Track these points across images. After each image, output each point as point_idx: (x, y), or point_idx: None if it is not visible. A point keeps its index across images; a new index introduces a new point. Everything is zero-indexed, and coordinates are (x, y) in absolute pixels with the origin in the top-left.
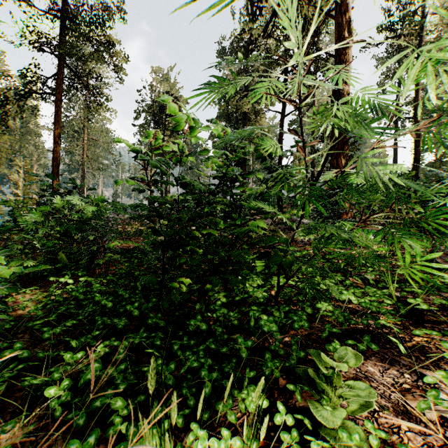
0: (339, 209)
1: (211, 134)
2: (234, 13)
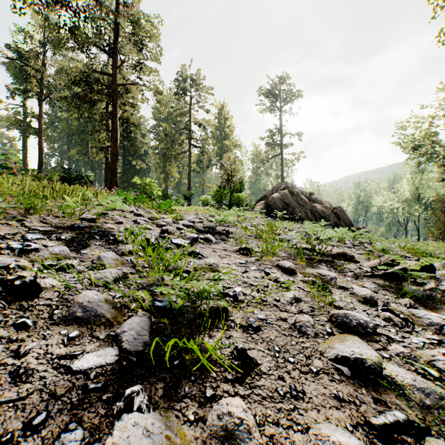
0: None
1: None
2: None
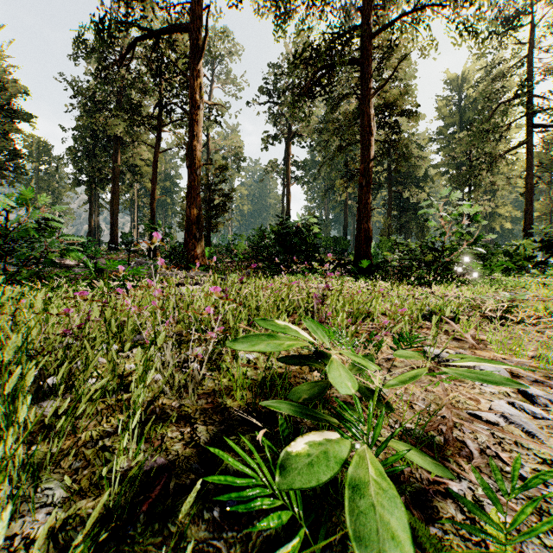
0: (190, 255)
1: (70, 147)
2: (102, 2)
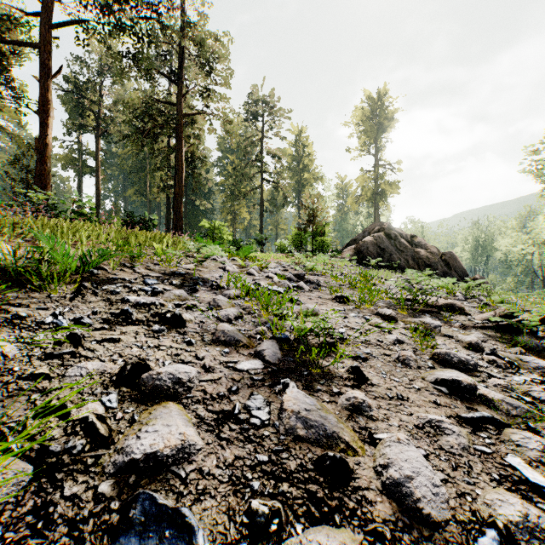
0: None
1: None
2: None
